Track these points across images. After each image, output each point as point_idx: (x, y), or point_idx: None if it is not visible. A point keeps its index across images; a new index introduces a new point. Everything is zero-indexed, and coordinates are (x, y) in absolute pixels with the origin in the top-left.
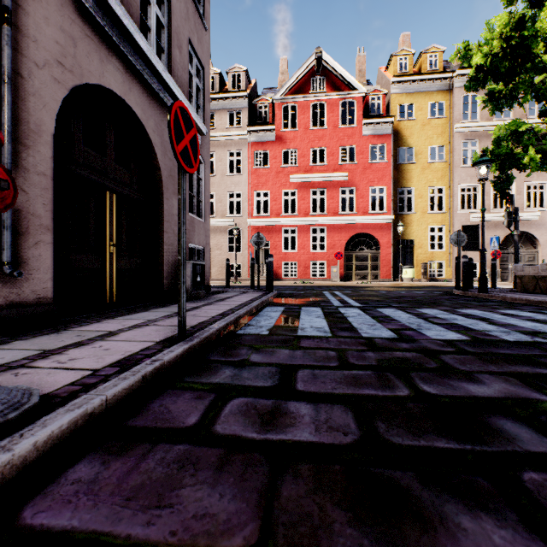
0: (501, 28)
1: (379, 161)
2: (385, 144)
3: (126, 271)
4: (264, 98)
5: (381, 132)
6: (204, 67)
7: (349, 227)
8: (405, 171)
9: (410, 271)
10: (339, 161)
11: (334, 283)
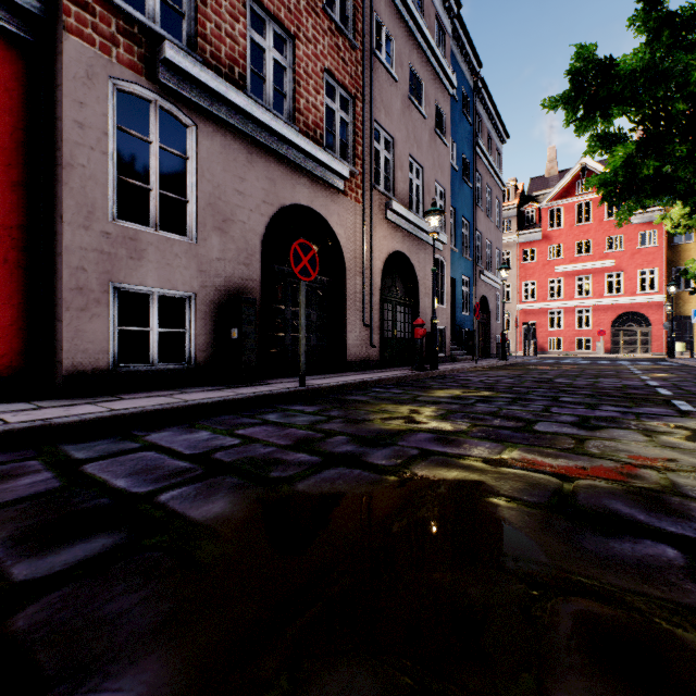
0: (675, 216)
1: (648, 246)
2: (655, 229)
3: (481, 347)
4: (531, 205)
5: (651, 220)
6: (500, 250)
7: (616, 307)
8: (681, 251)
9: (678, 345)
10: (605, 250)
11: (597, 355)
